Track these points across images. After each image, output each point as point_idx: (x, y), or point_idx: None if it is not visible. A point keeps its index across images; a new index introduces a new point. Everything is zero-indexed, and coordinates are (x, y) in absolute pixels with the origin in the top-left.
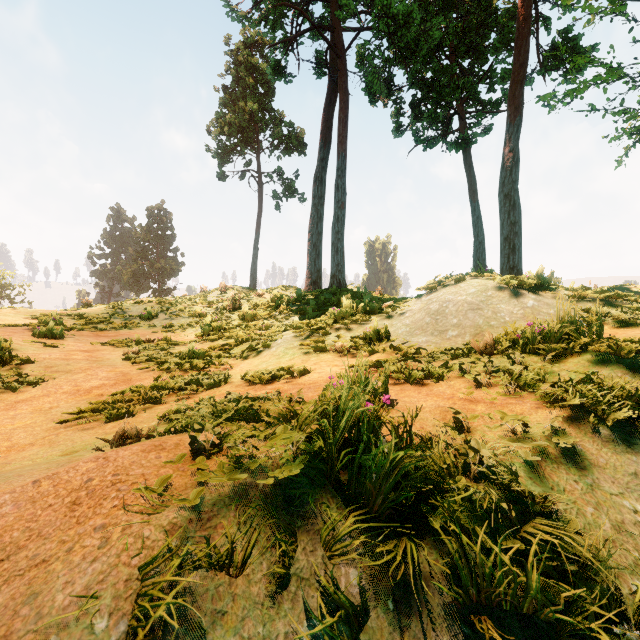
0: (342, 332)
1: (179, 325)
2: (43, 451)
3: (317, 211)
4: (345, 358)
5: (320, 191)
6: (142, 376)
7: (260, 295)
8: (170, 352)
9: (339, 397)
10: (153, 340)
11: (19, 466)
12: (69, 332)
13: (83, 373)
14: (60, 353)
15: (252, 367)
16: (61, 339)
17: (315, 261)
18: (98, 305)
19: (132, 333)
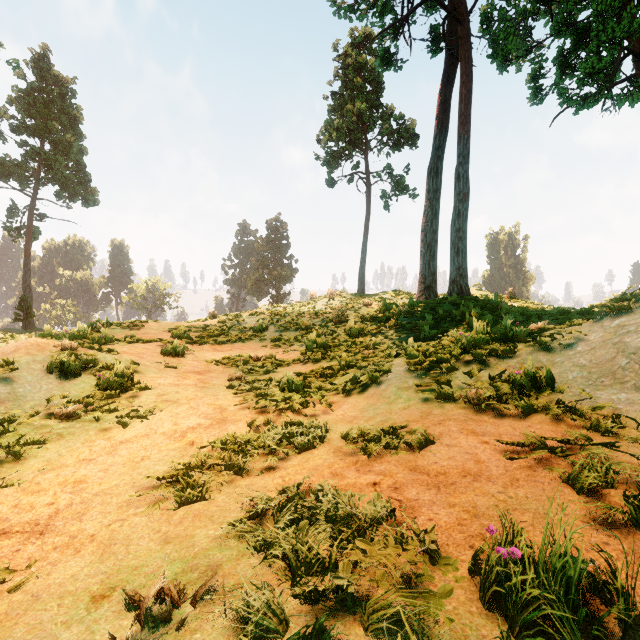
0: (474, 368)
1: (286, 339)
2: (87, 570)
3: (431, 207)
4: (484, 416)
5: (435, 184)
6: (237, 415)
7: (367, 305)
8: (272, 378)
9: (518, 604)
10: (260, 358)
11: (35, 621)
12: (193, 346)
13: (187, 405)
14: (174, 377)
15: (356, 412)
16: (182, 356)
17: (429, 263)
18: (221, 316)
19: (244, 347)
